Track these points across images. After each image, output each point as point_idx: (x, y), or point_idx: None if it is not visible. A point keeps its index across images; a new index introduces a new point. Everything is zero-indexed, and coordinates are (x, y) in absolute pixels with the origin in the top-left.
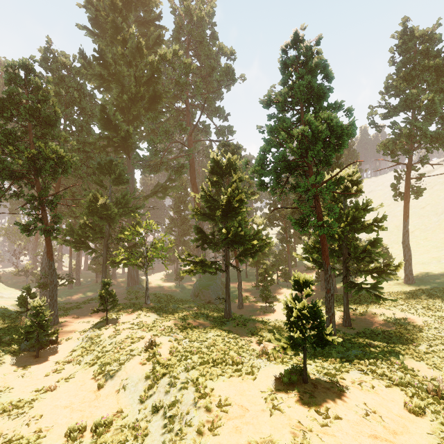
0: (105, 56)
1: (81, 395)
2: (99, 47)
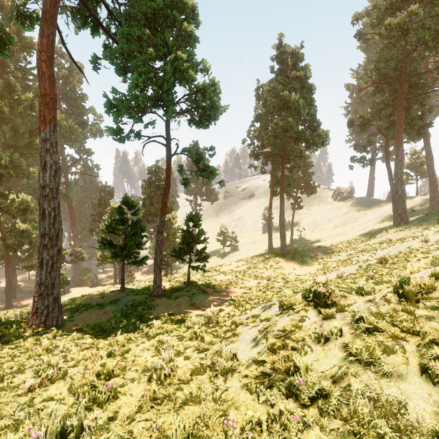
0: (1, 108)
1: None
2: None
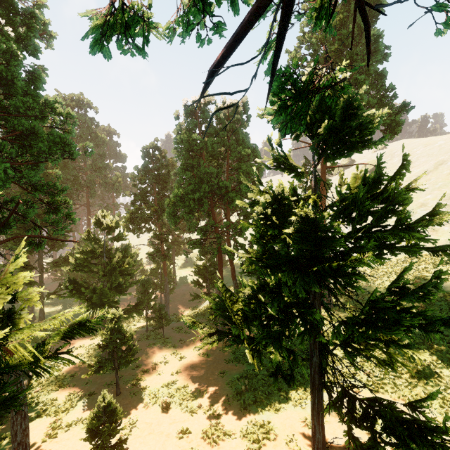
0: None
1: None
2: None
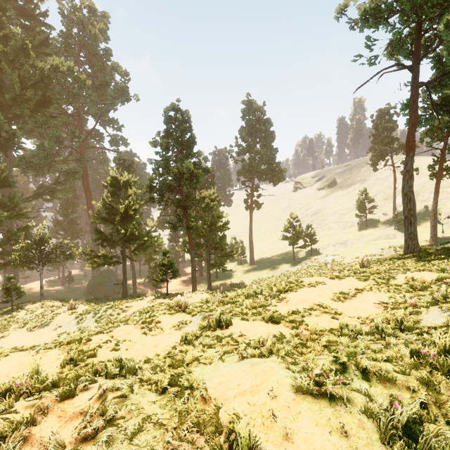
0: None
1: (26, 337)
2: None
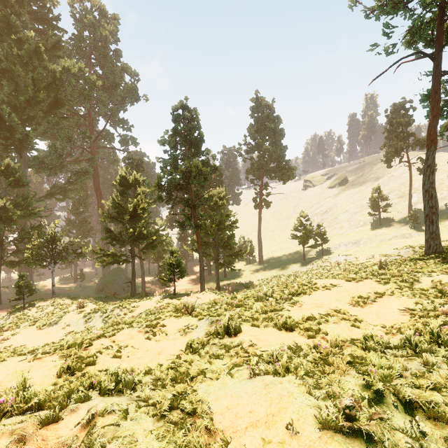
0: None
1: (35, 335)
2: None
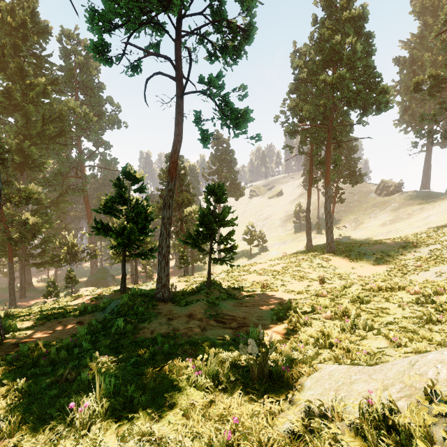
0: (12, 93)
1: None
2: (8, 85)
